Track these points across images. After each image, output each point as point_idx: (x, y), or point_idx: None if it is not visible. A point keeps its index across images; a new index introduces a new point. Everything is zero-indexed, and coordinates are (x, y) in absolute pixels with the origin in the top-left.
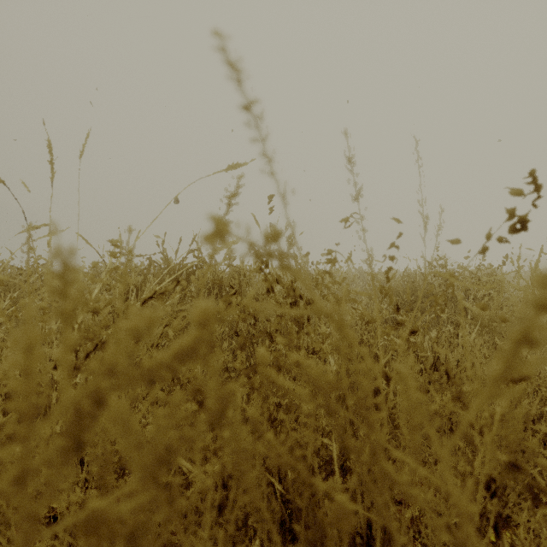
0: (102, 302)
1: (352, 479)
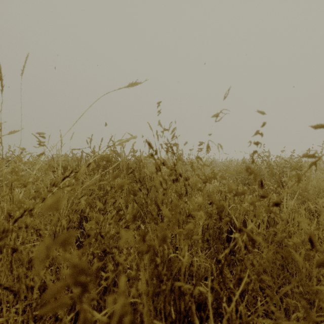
0: (26, 179)
1: (224, 323)
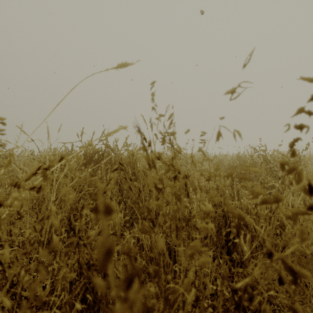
0: None
1: None
